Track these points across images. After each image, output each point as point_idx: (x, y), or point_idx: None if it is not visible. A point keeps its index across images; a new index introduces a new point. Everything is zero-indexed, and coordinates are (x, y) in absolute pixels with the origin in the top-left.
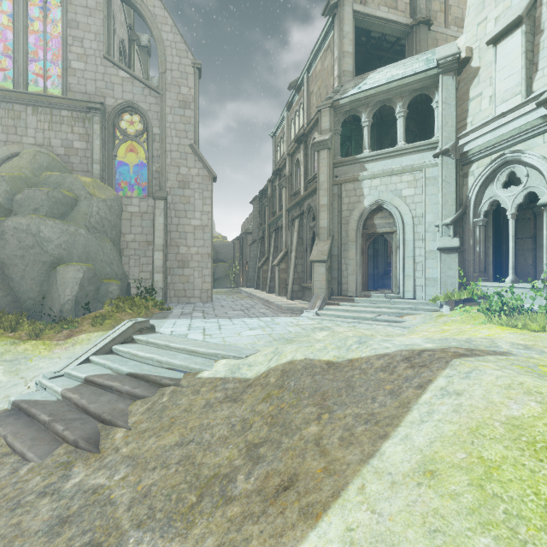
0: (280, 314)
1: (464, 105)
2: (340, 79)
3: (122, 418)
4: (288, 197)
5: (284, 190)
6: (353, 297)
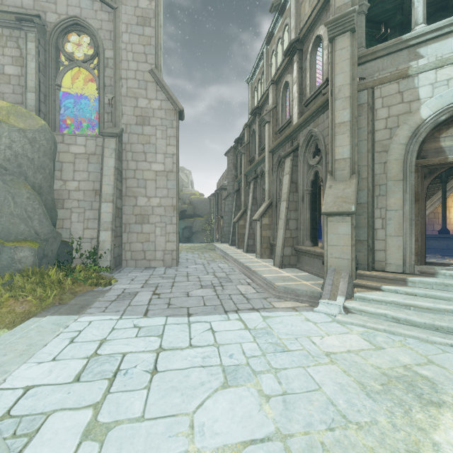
0: (275, 303)
1: None
2: None
3: None
4: (272, 135)
5: (266, 126)
6: (404, 276)
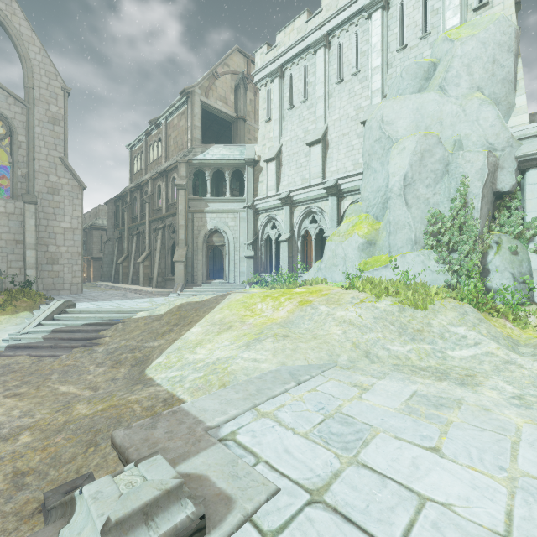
0: (154, 296)
1: (257, 184)
2: (192, 142)
3: (102, 336)
4: (151, 211)
5: (147, 204)
6: (201, 284)
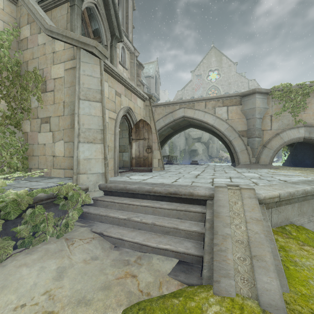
0: None
1: None
2: None
3: None
4: None
5: None
6: None
